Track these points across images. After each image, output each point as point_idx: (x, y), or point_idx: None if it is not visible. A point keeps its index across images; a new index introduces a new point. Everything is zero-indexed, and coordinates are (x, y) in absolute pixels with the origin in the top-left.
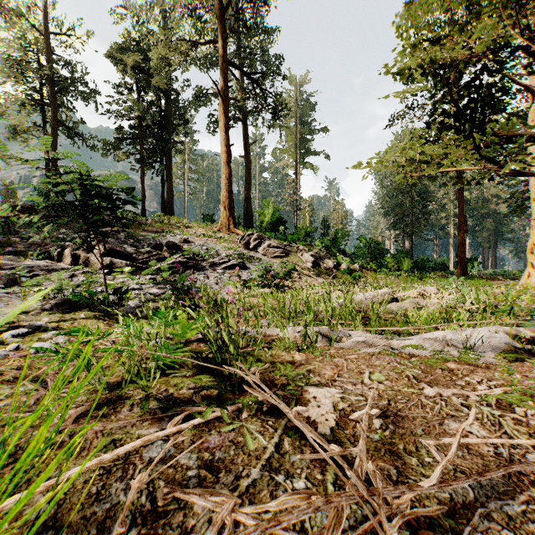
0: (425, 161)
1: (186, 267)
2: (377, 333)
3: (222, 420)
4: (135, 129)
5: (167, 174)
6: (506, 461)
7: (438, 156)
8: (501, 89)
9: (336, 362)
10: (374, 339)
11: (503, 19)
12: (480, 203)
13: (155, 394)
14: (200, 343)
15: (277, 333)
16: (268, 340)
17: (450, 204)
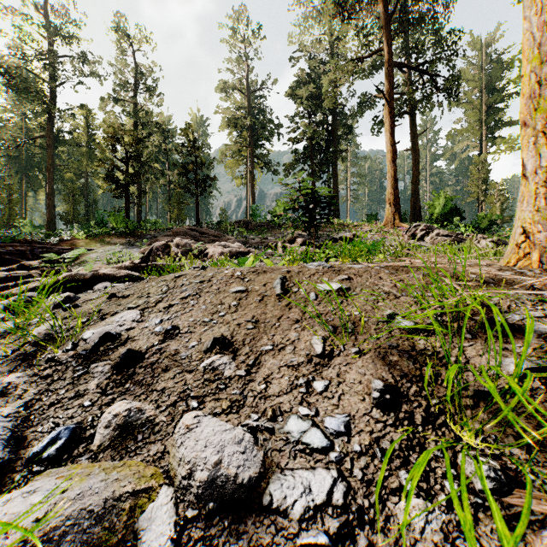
0: None
1: None
2: None
3: None
4: (307, 148)
5: (334, 182)
6: None
7: None
8: None
9: None
10: None
11: None
12: None
13: None
14: None
15: None
16: None
17: None
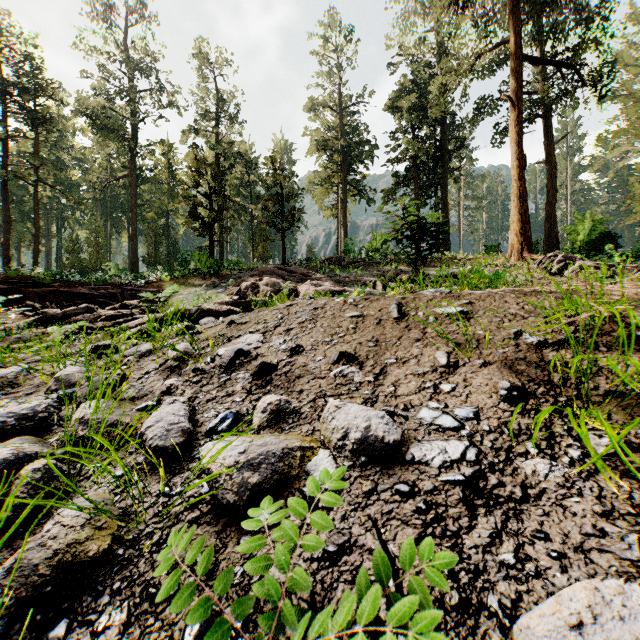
0: None
1: None
2: None
3: None
4: (409, 169)
5: (443, 207)
6: None
7: None
8: None
9: None
10: None
11: None
12: None
13: None
14: None
15: None
16: None
17: None
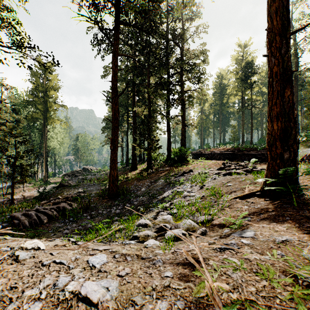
0: None
1: None
2: None
3: None
4: None
5: None
6: None
7: None
8: None
9: None
10: None
11: None
12: None
13: None
14: None
15: None
16: None
17: None
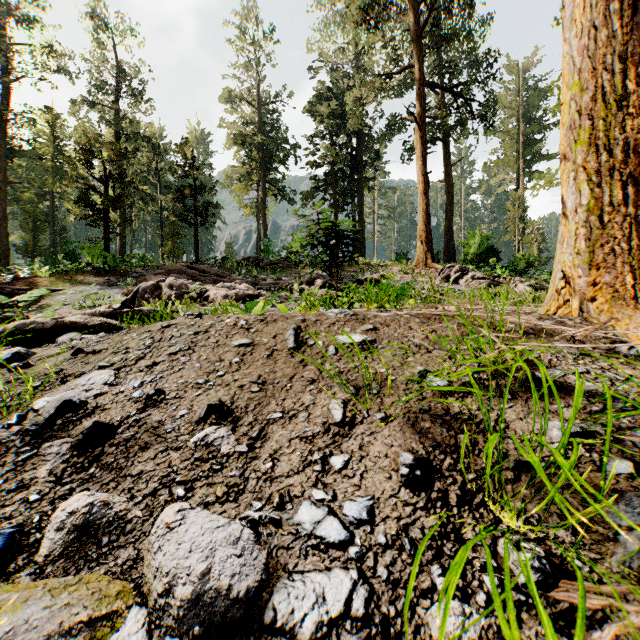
0: None
1: None
2: None
3: None
4: (328, 174)
5: (359, 214)
6: None
7: None
8: None
9: None
10: None
11: None
12: None
13: None
14: None
15: None
16: None
17: None
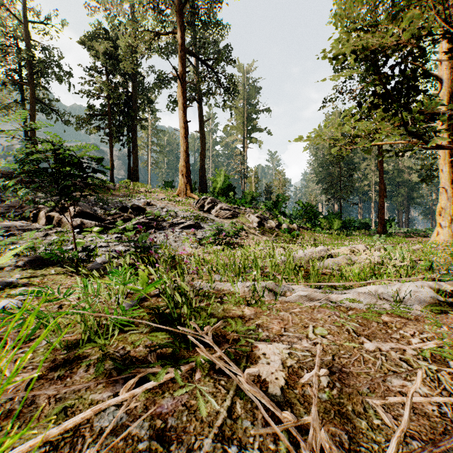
0: (357, 136)
1: (149, 226)
2: (316, 287)
3: (176, 381)
4: (105, 107)
5: (133, 146)
6: (451, 421)
7: (370, 131)
8: (424, 73)
9: (282, 316)
10: (314, 293)
11: (428, 10)
12: (396, 173)
13: (112, 352)
14: (158, 298)
15: (229, 289)
16: (220, 295)
17: (372, 174)
